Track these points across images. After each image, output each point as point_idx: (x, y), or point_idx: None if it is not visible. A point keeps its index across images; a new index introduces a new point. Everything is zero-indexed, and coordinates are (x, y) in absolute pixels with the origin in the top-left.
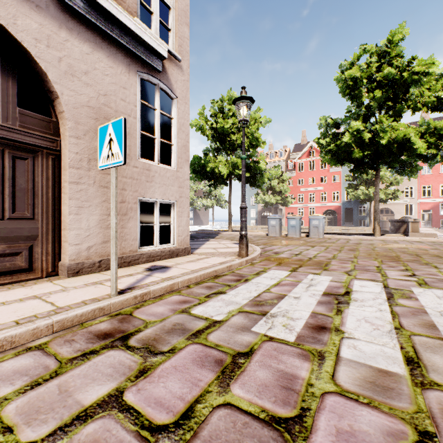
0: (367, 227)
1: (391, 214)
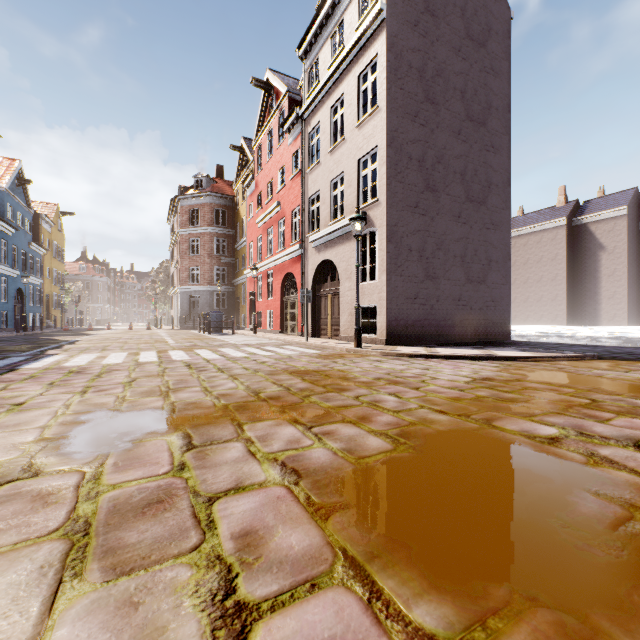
0: None
1: None
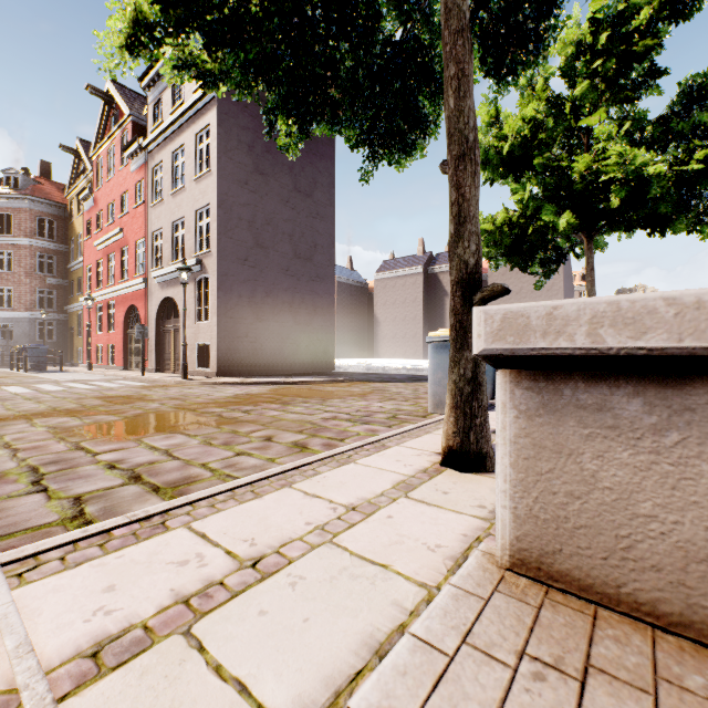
0: None
1: None
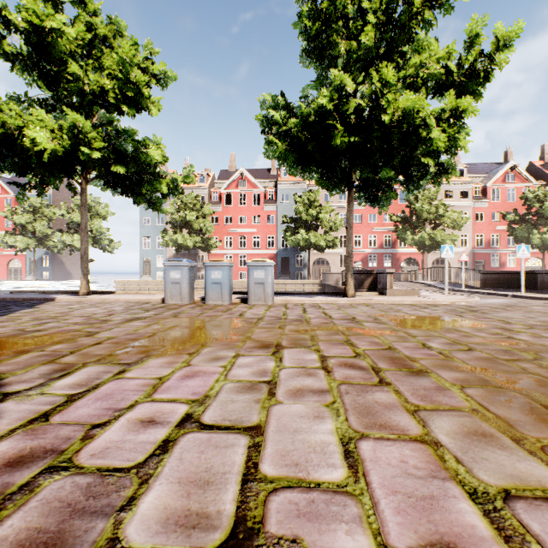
0: (307, 280)
1: (327, 265)
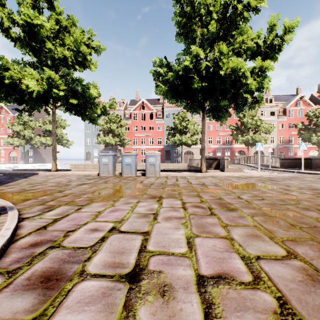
0: (181, 163)
1: (192, 154)
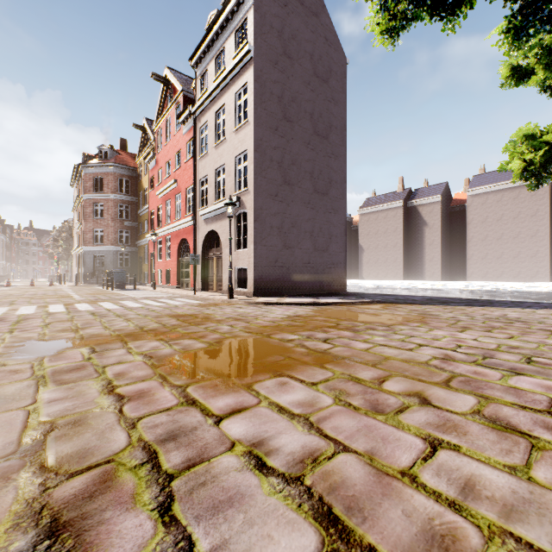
0: None
1: None
